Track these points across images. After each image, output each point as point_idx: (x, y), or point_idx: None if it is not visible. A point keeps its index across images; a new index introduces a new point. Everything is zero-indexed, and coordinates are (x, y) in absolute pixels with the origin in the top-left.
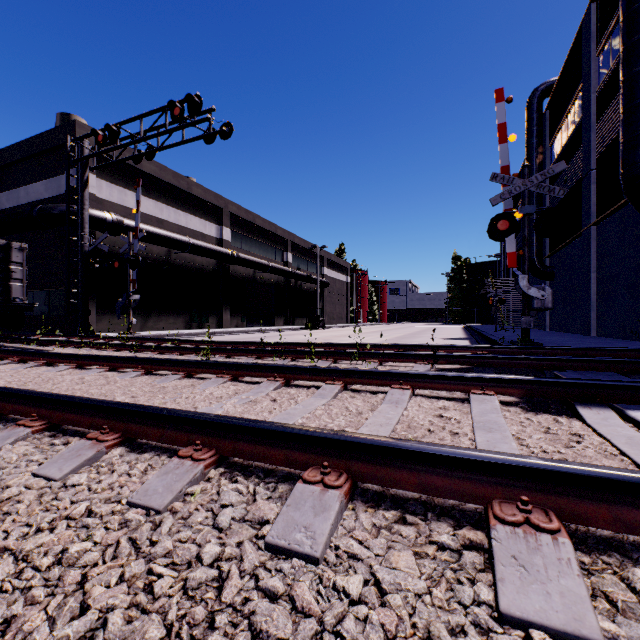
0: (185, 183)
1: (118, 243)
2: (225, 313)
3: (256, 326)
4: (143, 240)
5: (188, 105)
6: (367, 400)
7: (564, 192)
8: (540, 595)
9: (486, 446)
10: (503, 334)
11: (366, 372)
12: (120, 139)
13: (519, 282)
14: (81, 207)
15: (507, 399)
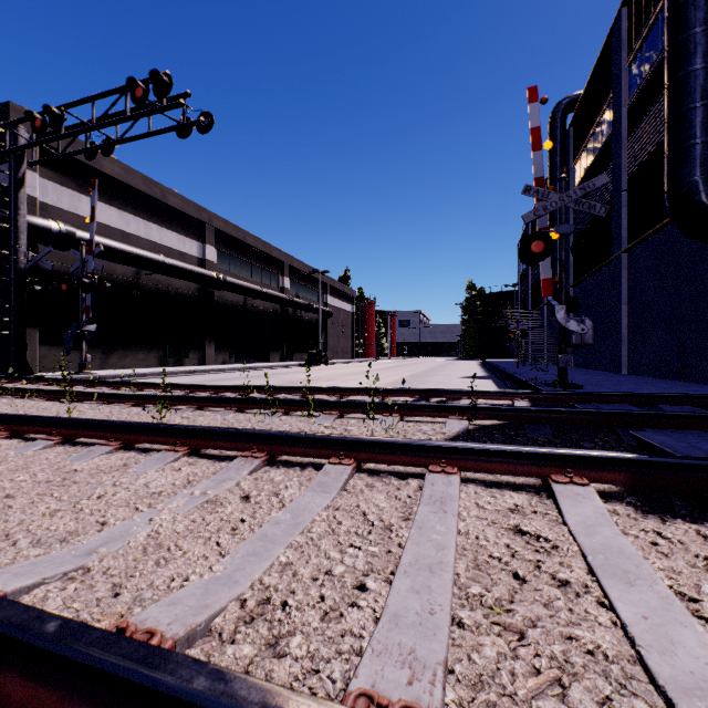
0: (158, 190)
1: (69, 260)
2: (209, 347)
3: (247, 362)
4: (103, 257)
5: (154, 85)
6: (394, 494)
7: (606, 210)
8: None
9: (654, 639)
10: (528, 372)
11: (389, 444)
12: (67, 127)
13: (556, 314)
14: (14, 212)
15: (600, 486)
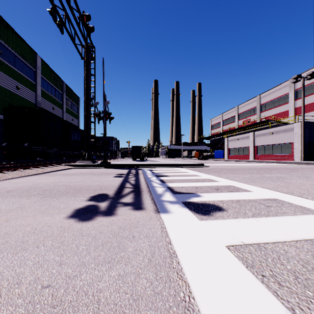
0: None
1: None
2: None
3: None
4: None
5: None
6: None
7: None
8: (58, 166)
9: None
10: None
11: None
12: None
13: None
14: None
15: None
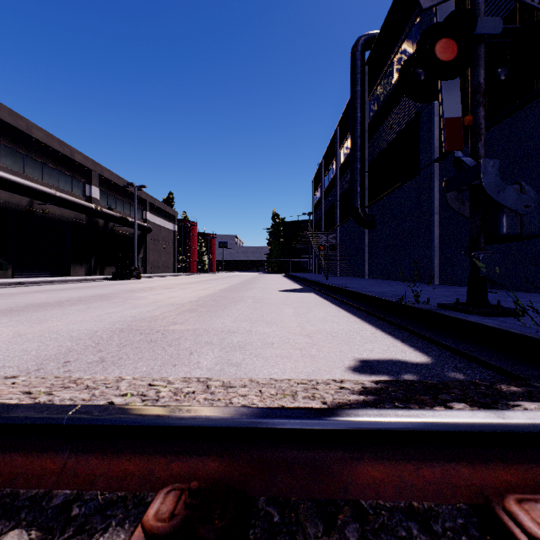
0: None
1: None
2: None
3: (36, 276)
4: None
5: None
6: None
7: None
8: None
9: None
10: (347, 283)
11: None
12: None
13: (482, 175)
14: None
15: None
